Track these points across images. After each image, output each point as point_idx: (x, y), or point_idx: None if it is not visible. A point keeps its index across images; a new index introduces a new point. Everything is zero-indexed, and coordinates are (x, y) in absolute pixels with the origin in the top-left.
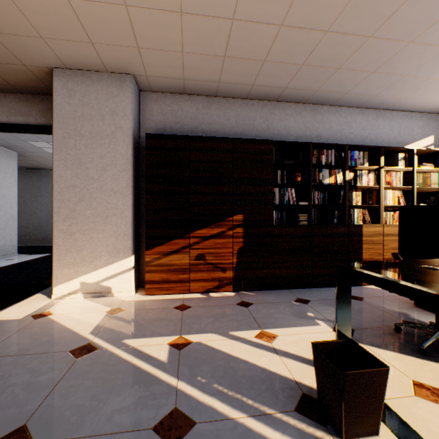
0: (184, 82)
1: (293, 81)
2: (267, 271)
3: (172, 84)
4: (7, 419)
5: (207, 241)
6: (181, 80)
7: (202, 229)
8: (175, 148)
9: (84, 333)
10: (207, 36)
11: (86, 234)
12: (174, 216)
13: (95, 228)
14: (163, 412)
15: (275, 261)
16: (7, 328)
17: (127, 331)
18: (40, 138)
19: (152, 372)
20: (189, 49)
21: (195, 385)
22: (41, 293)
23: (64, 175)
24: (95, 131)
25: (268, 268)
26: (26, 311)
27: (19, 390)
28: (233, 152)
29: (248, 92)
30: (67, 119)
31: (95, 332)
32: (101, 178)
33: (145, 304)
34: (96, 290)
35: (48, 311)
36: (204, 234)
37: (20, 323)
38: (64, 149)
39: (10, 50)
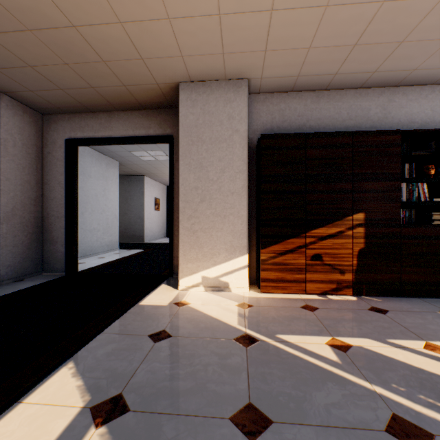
0: (297, 79)
1: (428, 61)
2: (392, 275)
3: (283, 83)
4: (230, 394)
5: (323, 241)
6: (294, 77)
7: (318, 228)
8: (290, 147)
9: (232, 324)
10: (344, 26)
11: (206, 232)
12: (289, 215)
13: (214, 226)
14: (383, 416)
15: (402, 265)
16: (164, 313)
17: (272, 326)
18: (141, 148)
19: (334, 371)
20: (318, 43)
21: (396, 392)
22: (165, 284)
23: (188, 178)
24: (214, 136)
25: (394, 273)
26: (166, 299)
27: (219, 369)
28: (352, 146)
29: (365, 80)
30: (190, 127)
31: (242, 324)
32: (219, 179)
33: (268, 302)
34: (215, 284)
35: (184, 300)
36: (321, 234)
37: (169, 309)
38: (188, 155)
39: (151, 72)
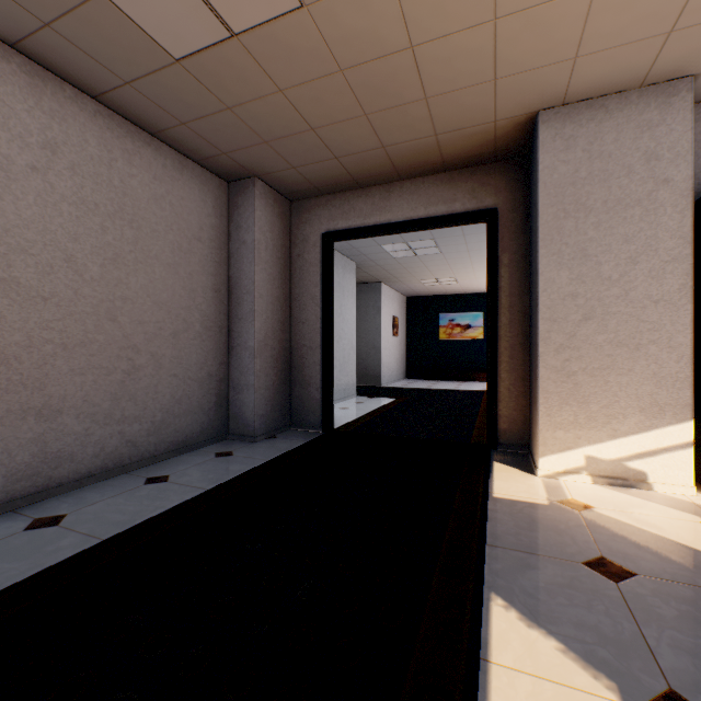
0: None
1: None
2: None
3: None
4: None
5: None
6: None
7: None
8: None
9: None
10: None
11: (594, 376)
12: None
13: (611, 365)
14: None
15: None
16: (560, 520)
17: None
18: (401, 238)
19: None
20: None
21: None
22: (499, 463)
23: (556, 279)
24: (612, 197)
25: None
26: (533, 492)
27: None
28: None
29: None
30: (561, 187)
31: None
32: (623, 277)
33: None
34: (614, 473)
35: (571, 498)
36: None
37: (563, 513)
38: (555, 237)
39: (496, 101)
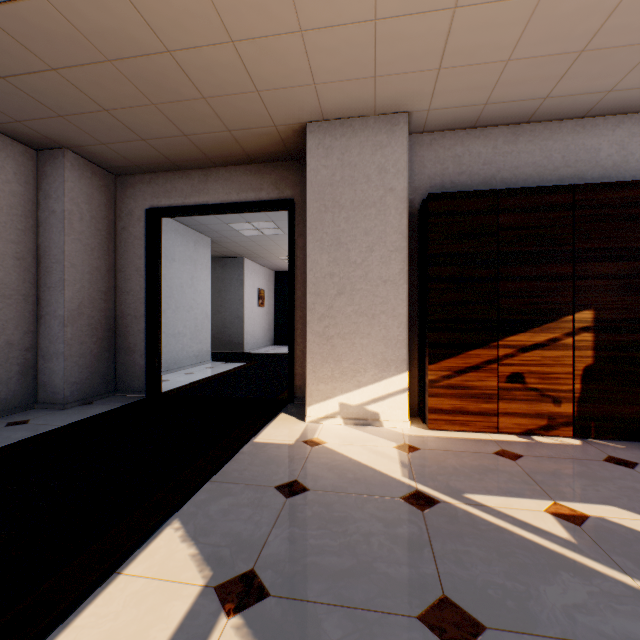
0: (484, 109)
1: None
2: None
3: (461, 116)
4: (412, 581)
5: (526, 353)
6: (480, 107)
7: (518, 334)
8: (474, 211)
9: (394, 475)
10: (567, 23)
11: (346, 339)
12: (472, 314)
13: (357, 330)
14: None
15: None
16: (291, 455)
17: (455, 481)
18: (243, 219)
19: (567, 554)
20: (522, 53)
21: None
22: (285, 413)
23: (320, 261)
24: (358, 198)
25: None
26: (290, 435)
27: (387, 542)
28: (574, 208)
29: (593, 105)
30: (323, 186)
31: (409, 475)
32: (365, 262)
33: (442, 443)
34: (359, 415)
35: (316, 437)
36: (522, 343)
37: (298, 450)
38: (319, 226)
39: (268, 109)
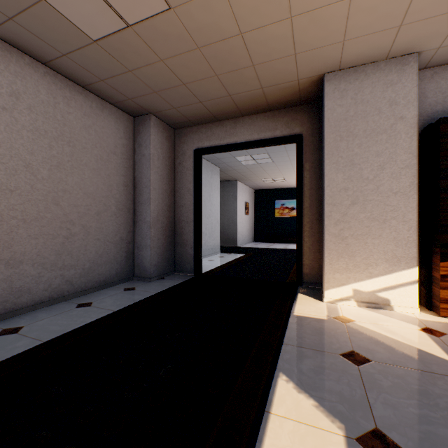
0: None
1: None
2: None
3: None
4: None
5: None
6: None
7: None
8: None
9: (441, 356)
10: None
11: (358, 239)
12: None
13: (368, 232)
14: None
15: None
16: (332, 328)
17: None
18: (247, 153)
19: None
20: None
21: None
22: (301, 294)
23: (335, 178)
24: (369, 128)
25: None
26: (319, 312)
27: None
28: None
29: None
30: (338, 121)
31: None
32: (376, 178)
33: None
34: (370, 300)
35: (341, 315)
36: None
37: (335, 324)
38: (334, 152)
39: (297, 67)
